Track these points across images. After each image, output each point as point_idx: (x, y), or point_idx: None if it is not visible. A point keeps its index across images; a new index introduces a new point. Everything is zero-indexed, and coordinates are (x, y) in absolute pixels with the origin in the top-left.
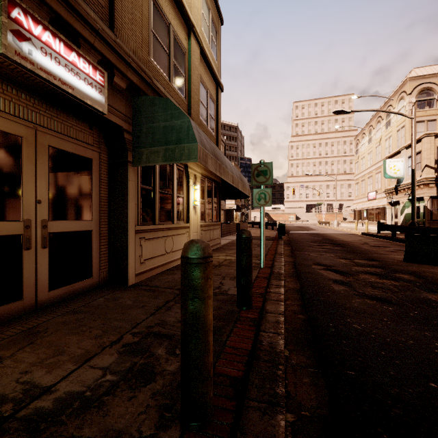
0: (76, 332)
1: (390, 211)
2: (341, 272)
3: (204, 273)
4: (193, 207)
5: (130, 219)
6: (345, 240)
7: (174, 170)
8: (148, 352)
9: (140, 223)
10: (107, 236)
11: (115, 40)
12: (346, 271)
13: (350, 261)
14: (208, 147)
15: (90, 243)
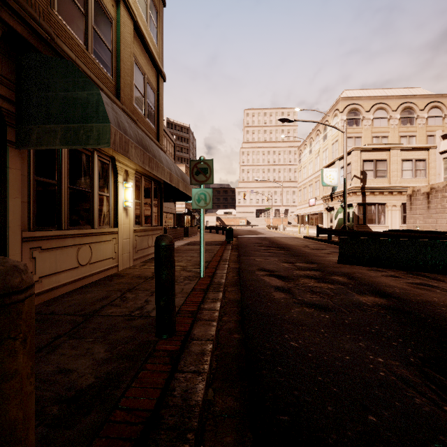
0: None
1: (327, 216)
2: (283, 277)
3: None
4: (123, 209)
5: (11, 222)
6: (289, 243)
7: (95, 161)
8: None
9: (34, 228)
10: None
11: None
12: (288, 276)
13: (292, 264)
14: (131, 133)
15: None
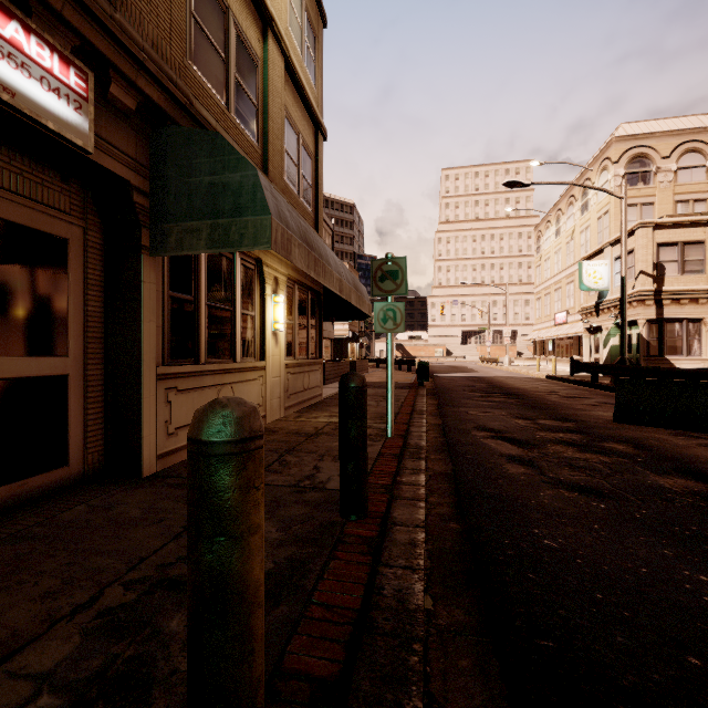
0: (4, 587)
1: (588, 342)
2: (519, 441)
3: (241, 476)
4: (272, 334)
5: (146, 354)
6: (523, 388)
7: (237, 267)
8: (148, 626)
9: (168, 361)
10: (100, 386)
11: (111, 15)
12: (527, 440)
13: (532, 422)
14: (293, 226)
15: (64, 399)
